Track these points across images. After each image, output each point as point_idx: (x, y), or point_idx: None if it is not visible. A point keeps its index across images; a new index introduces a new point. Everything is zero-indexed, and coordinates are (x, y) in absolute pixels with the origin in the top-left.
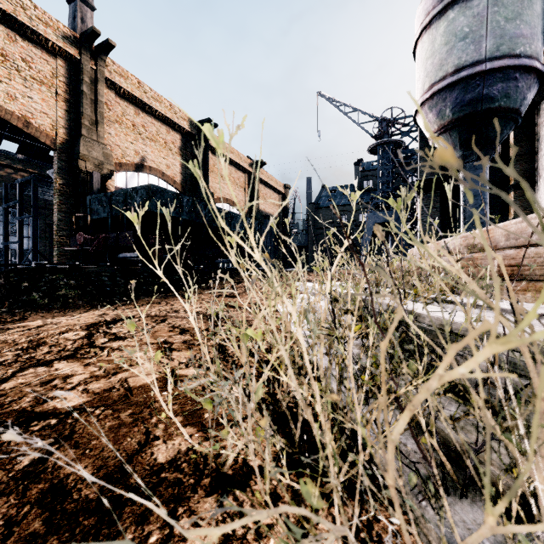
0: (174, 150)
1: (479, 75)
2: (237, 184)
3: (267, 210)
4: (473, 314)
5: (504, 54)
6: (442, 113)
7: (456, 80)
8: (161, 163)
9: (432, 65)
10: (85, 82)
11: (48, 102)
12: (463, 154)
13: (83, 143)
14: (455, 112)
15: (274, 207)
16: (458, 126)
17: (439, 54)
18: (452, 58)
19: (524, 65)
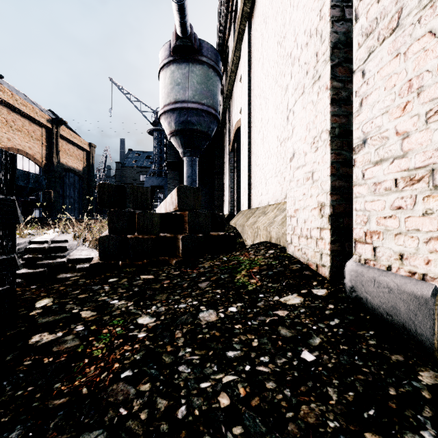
0: None
1: (185, 109)
2: (32, 136)
3: (70, 164)
4: None
5: (197, 101)
6: (170, 124)
7: (175, 108)
8: None
9: (164, 94)
10: None
11: None
12: (184, 151)
13: None
14: (176, 126)
15: (78, 162)
16: (179, 134)
17: (167, 88)
18: (173, 94)
19: (206, 110)
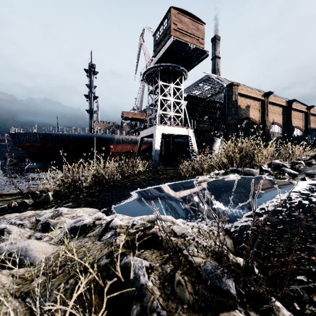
0: (280, 114)
1: None
2: (299, 118)
3: (312, 126)
4: None
5: None
6: None
7: None
8: (277, 120)
9: None
10: (265, 105)
11: (257, 113)
12: None
13: (266, 122)
14: None
15: (315, 124)
16: None
17: None
18: None
19: None
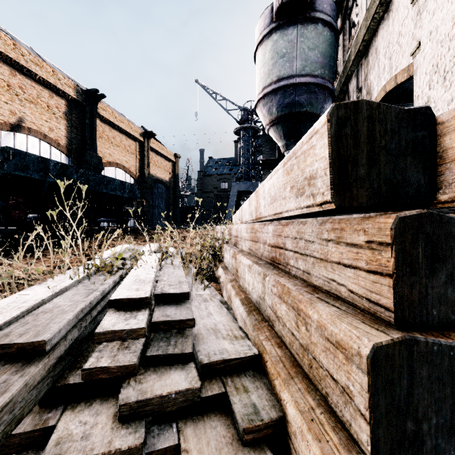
0: (58, 114)
1: (292, 86)
2: (128, 150)
3: (158, 175)
4: (42, 297)
5: (308, 73)
6: (271, 111)
7: (278, 87)
8: (43, 125)
9: (263, 73)
10: None
11: None
12: (286, 143)
13: None
14: (278, 111)
15: (165, 173)
16: (281, 122)
17: (267, 66)
18: (276, 70)
19: (320, 83)
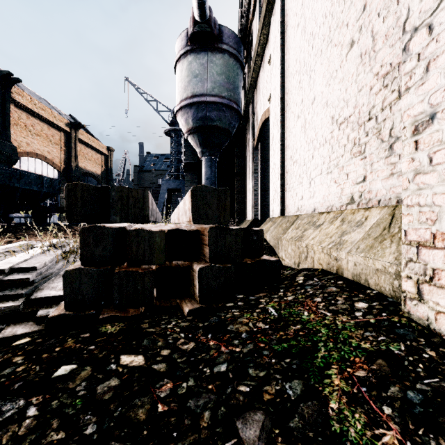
0: None
1: (204, 103)
2: (51, 140)
3: (88, 168)
4: None
5: (216, 94)
6: (187, 121)
7: (192, 102)
8: None
9: (181, 88)
10: None
11: None
12: (202, 150)
13: None
14: (194, 123)
15: (96, 166)
16: (197, 132)
17: (184, 82)
18: (190, 87)
19: (227, 104)
